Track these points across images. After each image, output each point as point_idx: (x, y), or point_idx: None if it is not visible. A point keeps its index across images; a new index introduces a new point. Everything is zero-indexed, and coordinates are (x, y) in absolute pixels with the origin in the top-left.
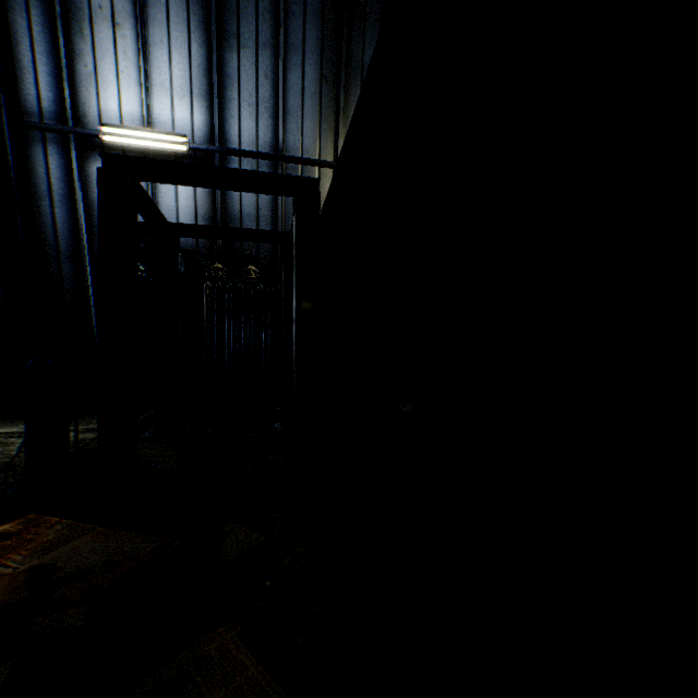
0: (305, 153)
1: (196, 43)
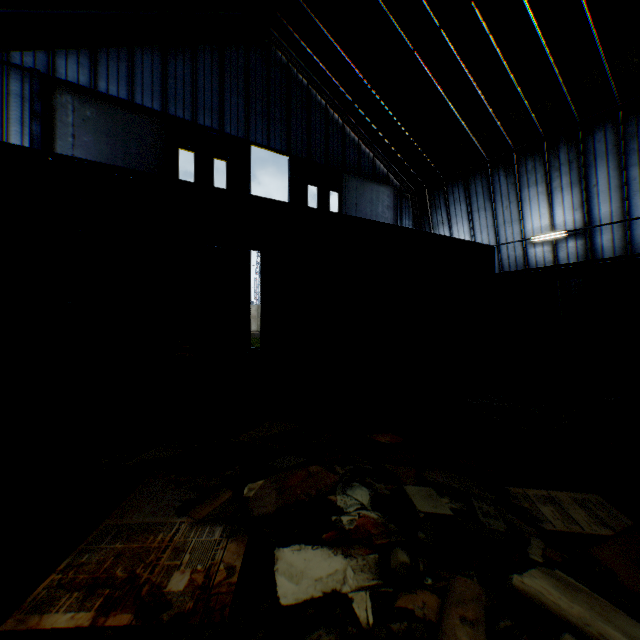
0: None
1: None
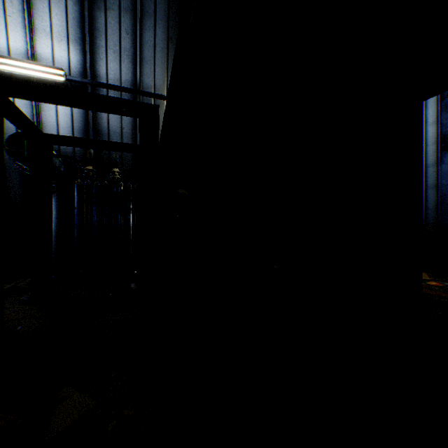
0: (157, 90)
1: (72, 1)
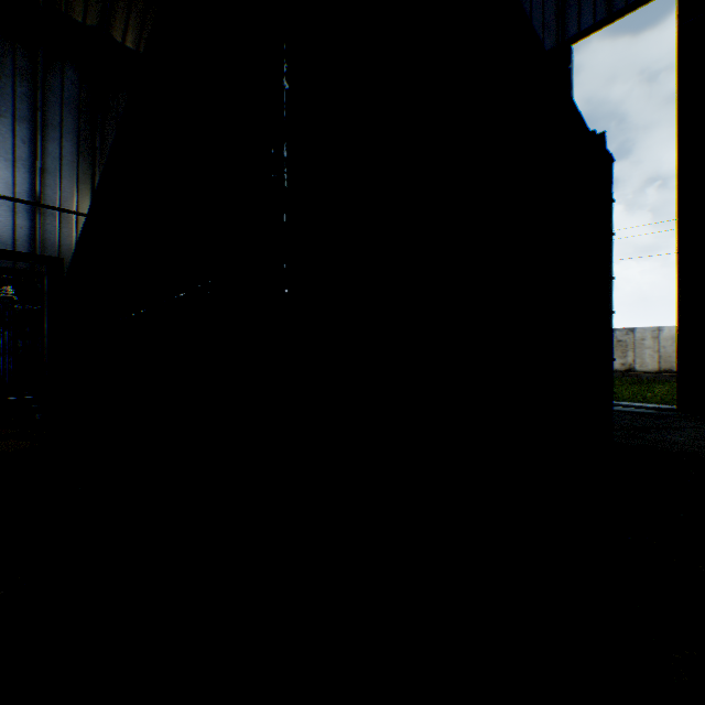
0: (65, 203)
1: None
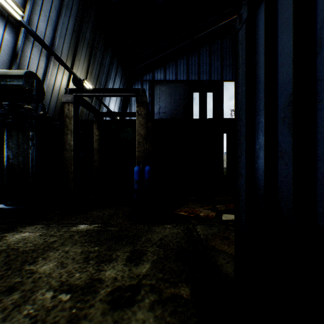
0: (62, 58)
1: None
